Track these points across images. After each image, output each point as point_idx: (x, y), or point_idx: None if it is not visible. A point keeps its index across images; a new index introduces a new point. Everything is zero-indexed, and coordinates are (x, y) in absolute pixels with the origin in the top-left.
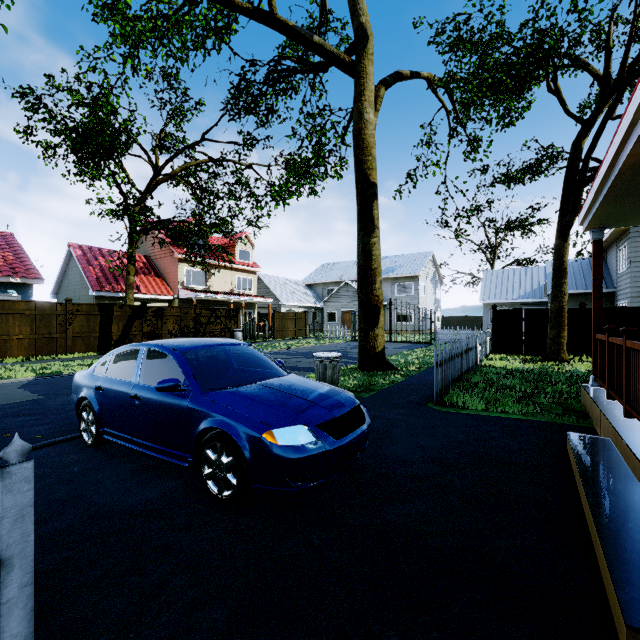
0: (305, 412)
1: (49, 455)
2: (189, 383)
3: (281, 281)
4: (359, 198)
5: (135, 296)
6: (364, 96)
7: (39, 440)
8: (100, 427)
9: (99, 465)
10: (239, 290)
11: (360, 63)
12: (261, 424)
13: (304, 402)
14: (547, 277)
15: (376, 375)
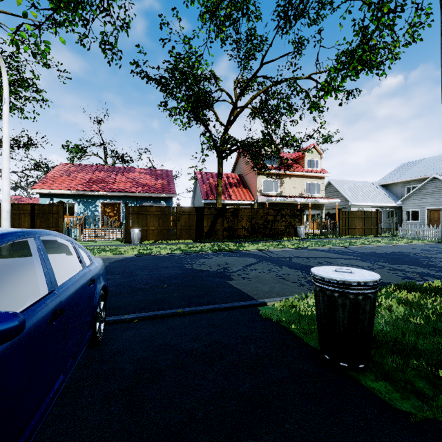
0: None
1: None
2: None
3: (352, 184)
4: None
5: (228, 202)
6: None
7: None
8: None
9: None
10: (307, 194)
11: None
12: None
13: None
14: None
15: None
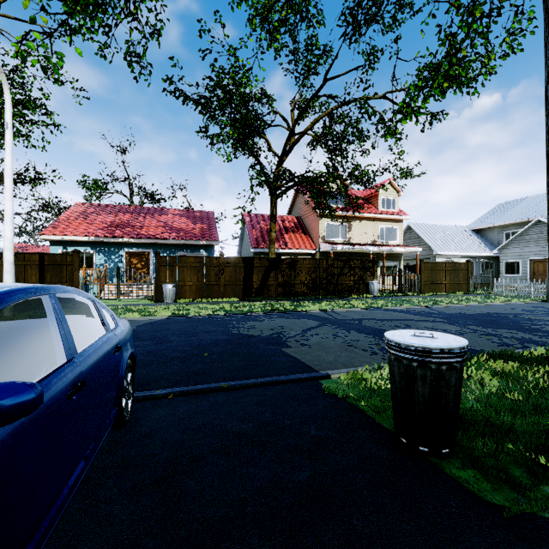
0: None
1: None
2: None
3: (437, 229)
4: None
5: (283, 251)
6: None
7: None
8: None
9: None
10: (382, 241)
11: None
12: None
13: None
14: None
15: None
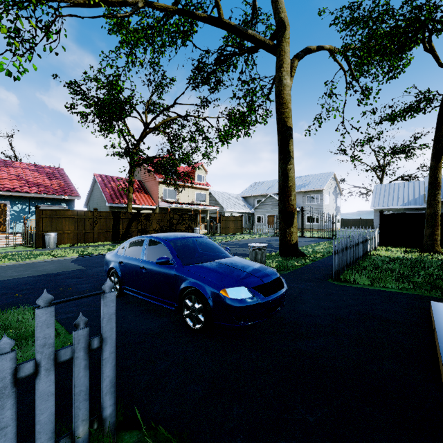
0: (245, 279)
1: (94, 300)
2: (174, 260)
3: (225, 195)
4: (279, 138)
5: (133, 206)
6: (283, 68)
7: (87, 292)
8: (122, 285)
9: (122, 307)
10: (197, 201)
11: (280, 45)
12: (219, 285)
13: (244, 273)
14: (426, 189)
15: (291, 259)
